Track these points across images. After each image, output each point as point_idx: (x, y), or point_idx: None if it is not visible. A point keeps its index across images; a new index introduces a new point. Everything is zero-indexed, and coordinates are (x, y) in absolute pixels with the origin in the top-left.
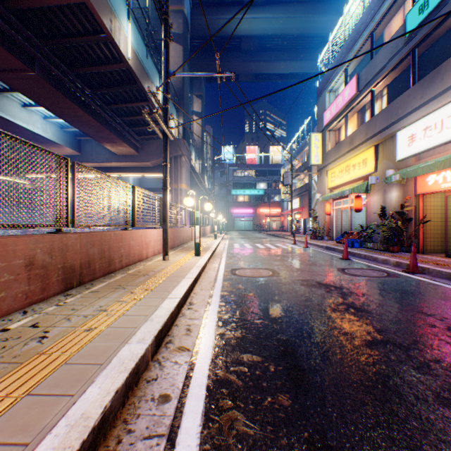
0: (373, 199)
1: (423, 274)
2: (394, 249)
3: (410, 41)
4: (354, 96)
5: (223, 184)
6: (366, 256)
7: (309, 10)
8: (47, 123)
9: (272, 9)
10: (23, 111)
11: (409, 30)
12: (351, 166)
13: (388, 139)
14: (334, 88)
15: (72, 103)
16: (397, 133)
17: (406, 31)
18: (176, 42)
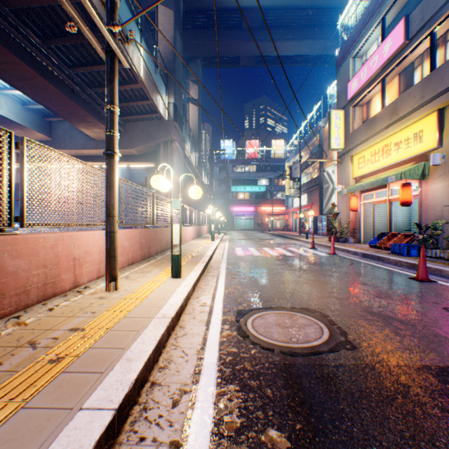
0: (434, 186)
1: None
2: None
3: None
4: (401, 47)
5: (222, 181)
6: None
7: None
8: (1, 96)
9: None
10: None
11: None
12: (393, 145)
13: None
14: (362, 51)
15: (11, 53)
16: None
17: None
18: (166, 6)
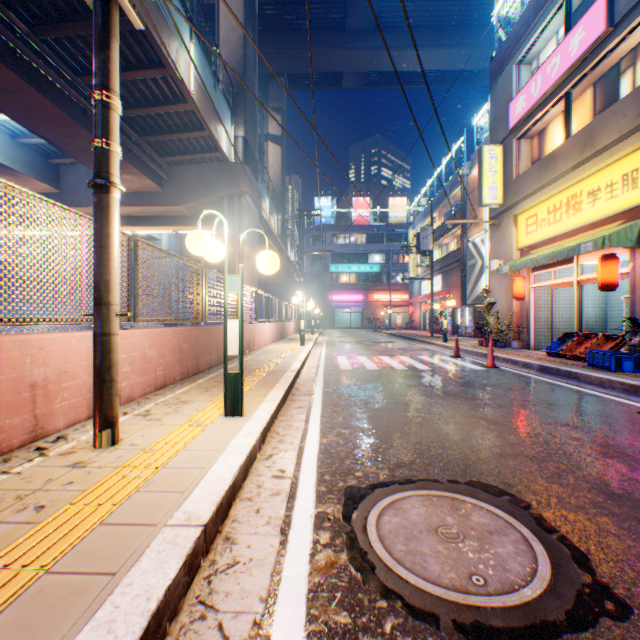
0: None
1: None
2: None
3: None
4: (600, 39)
5: (316, 257)
6: None
7: None
8: None
9: None
10: None
11: None
12: (585, 195)
13: None
14: (531, 53)
15: None
16: None
17: None
18: None
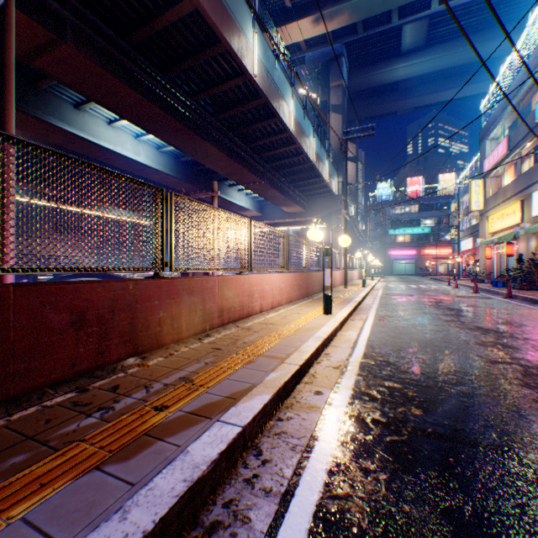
0: (520, 246)
1: (513, 299)
2: (524, 287)
3: (537, 125)
4: (505, 154)
5: (377, 224)
6: (493, 291)
7: (477, 39)
8: (247, 198)
9: (432, 50)
10: (238, 194)
11: (536, 117)
12: (504, 215)
13: (529, 196)
14: (494, 137)
15: (275, 191)
16: (532, 194)
17: (534, 117)
18: (335, 113)
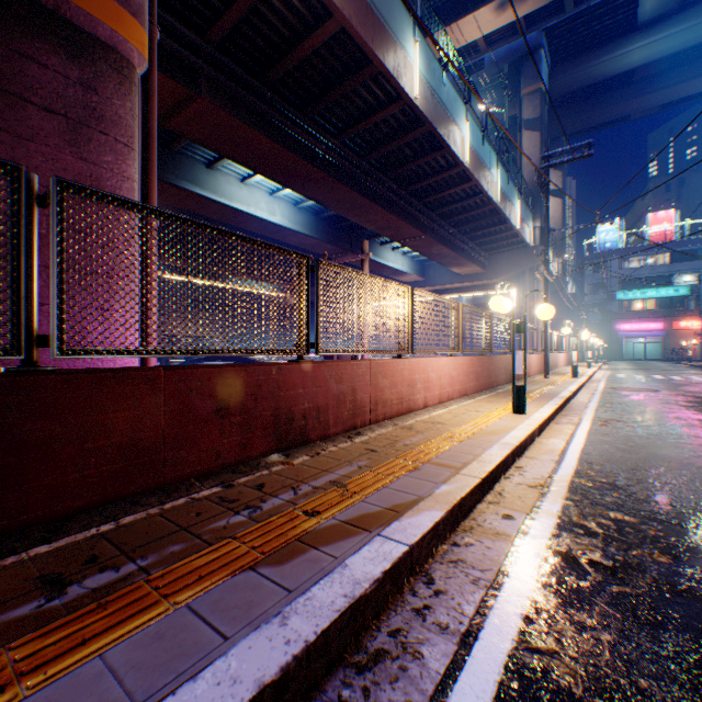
0: None
1: None
2: None
3: None
4: None
5: (597, 285)
6: None
7: None
8: (403, 258)
9: (692, 12)
10: (391, 254)
11: None
12: None
13: None
14: None
15: (442, 246)
16: None
17: None
18: (530, 130)
